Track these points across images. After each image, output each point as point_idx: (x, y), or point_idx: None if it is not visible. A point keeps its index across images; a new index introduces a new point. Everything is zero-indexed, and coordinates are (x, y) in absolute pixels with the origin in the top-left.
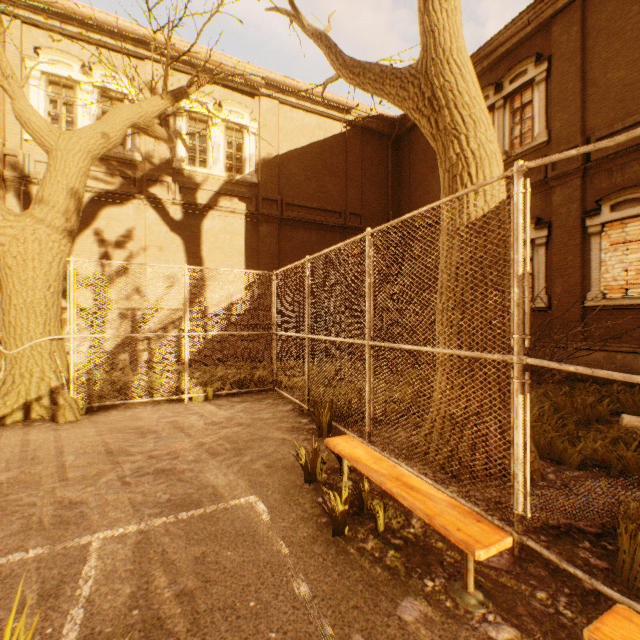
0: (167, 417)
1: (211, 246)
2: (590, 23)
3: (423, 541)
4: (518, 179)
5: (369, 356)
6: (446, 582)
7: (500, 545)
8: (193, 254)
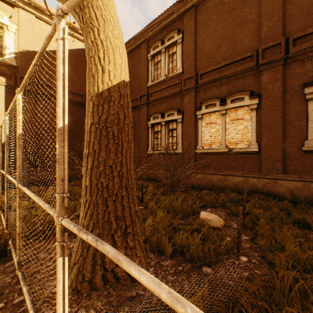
0: None
1: None
2: (198, 20)
3: None
4: (58, 24)
5: (19, 196)
6: None
7: None
8: None
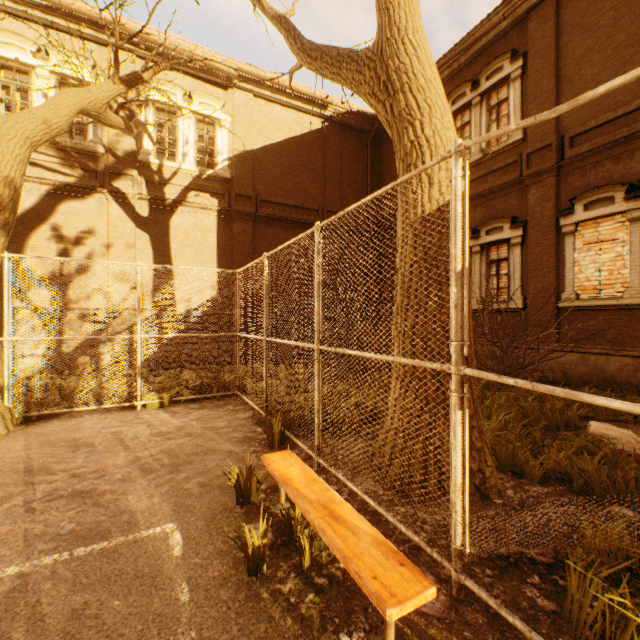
0: (111, 427)
1: (181, 243)
2: (564, 19)
3: (351, 580)
4: (456, 161)
5: (318, 361)
6: (365, 637)
7: (420, 599)
8: (161, 252)
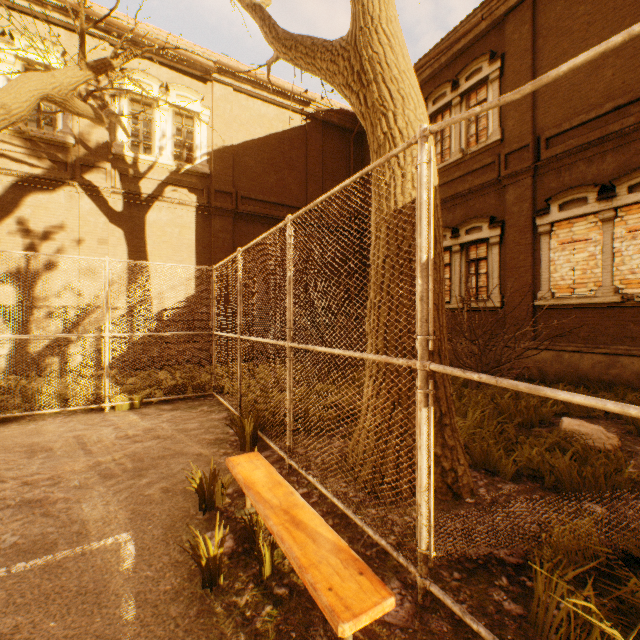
0: (74, 430)
1: (157, 240)
2: (540, 22)
3: None
4: (422, 146)
5: (290, 359)
6: None
7: (376, 611)
8: (136, 248)
